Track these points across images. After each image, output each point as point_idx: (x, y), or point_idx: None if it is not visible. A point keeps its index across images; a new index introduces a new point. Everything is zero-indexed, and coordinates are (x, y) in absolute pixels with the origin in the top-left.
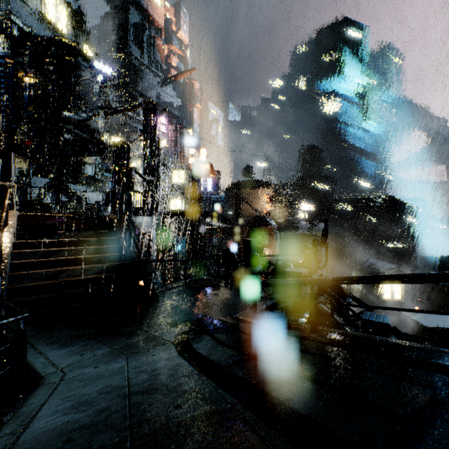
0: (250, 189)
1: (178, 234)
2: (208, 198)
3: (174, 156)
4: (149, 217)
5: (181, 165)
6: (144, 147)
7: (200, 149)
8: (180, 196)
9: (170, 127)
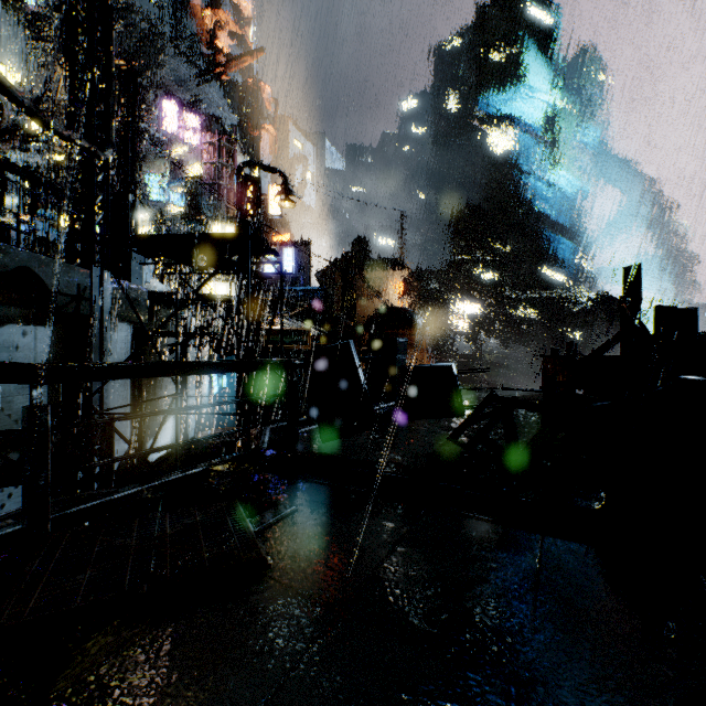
0: (366, 269)
1: (215, 351)
2: (287, 293)
3: (214, 197)
4: (81, 270)
5: (229, 216)
6: (67, 57)
7: (270, 187)
8: (226, 276)
9: (205, 137)
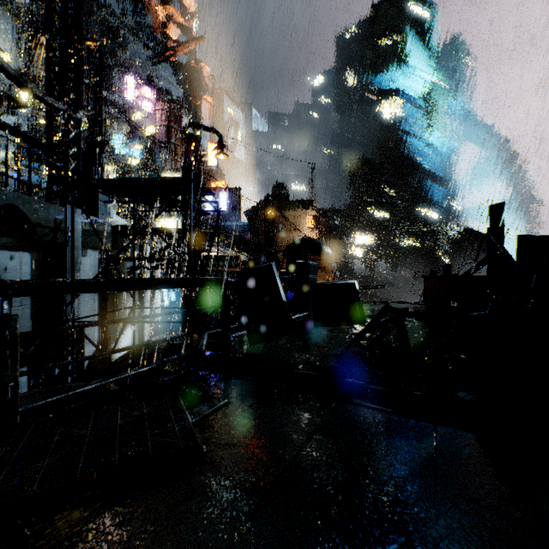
0: (284, 208)
1: (166, 272)
2: (222, 227)
3: (165, 152)
4: (58, 207)
5: (177, 167)
6: (47, 37)
7: (209, 144)
8: (175, 214)
9: (158, 105)
